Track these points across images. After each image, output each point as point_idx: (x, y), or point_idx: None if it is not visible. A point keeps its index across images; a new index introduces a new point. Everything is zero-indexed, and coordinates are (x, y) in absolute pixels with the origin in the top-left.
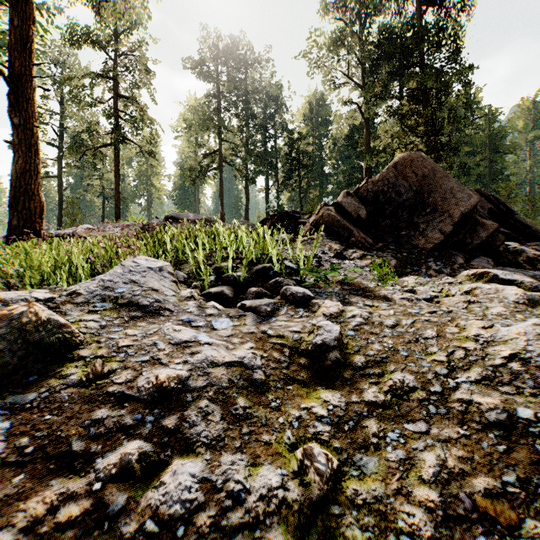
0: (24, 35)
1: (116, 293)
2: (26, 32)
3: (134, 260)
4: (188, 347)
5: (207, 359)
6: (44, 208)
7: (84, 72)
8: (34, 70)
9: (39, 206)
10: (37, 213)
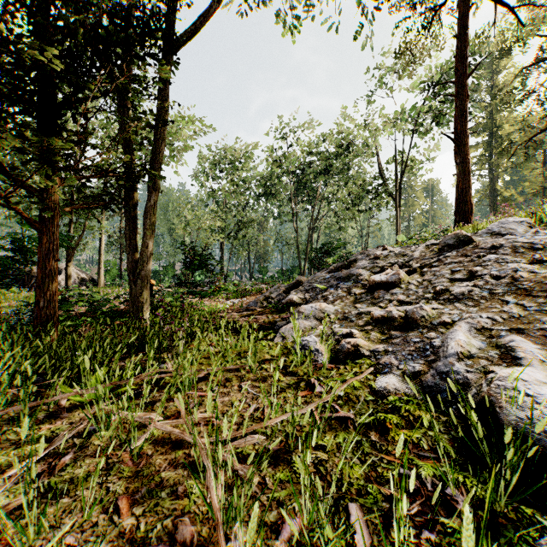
0: (462, 108)
1: (492, 231)
2: (462, 105)
3: (506, 219)
4: (509, 239)
5: (513, 240)
6: (472, 208)
7: (514, 75)
8: (467, 125)
9: (469, 207)
10: (468, 212)
